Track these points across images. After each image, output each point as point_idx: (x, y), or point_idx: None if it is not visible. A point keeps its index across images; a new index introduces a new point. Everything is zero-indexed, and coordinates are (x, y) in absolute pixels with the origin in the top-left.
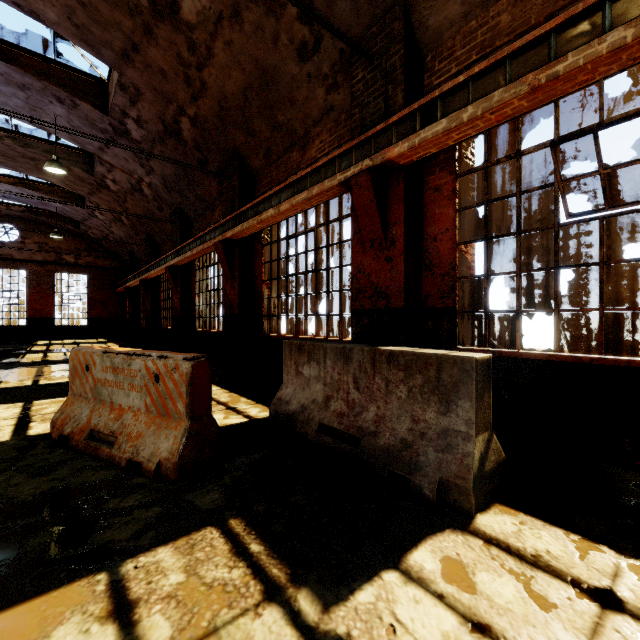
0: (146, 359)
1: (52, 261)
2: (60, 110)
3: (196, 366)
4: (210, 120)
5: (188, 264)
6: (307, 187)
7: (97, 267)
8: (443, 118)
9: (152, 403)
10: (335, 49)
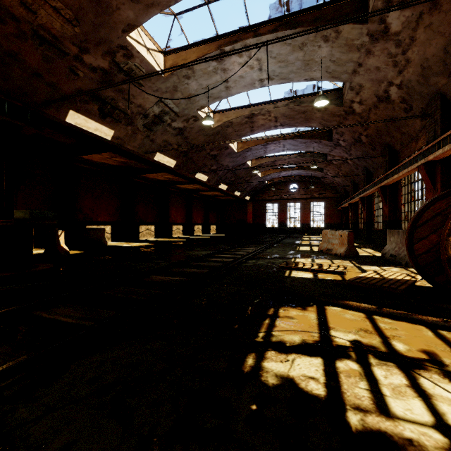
0: (339, 232)
1: (309, 197)
2: (315, 144)
3: (349, 233)
4: (373, 135)
5: (370, 195)
6: (408, 166)
7: (328, 197)
8: (442, 147)
9: (340, 242)
10: (419, 108)
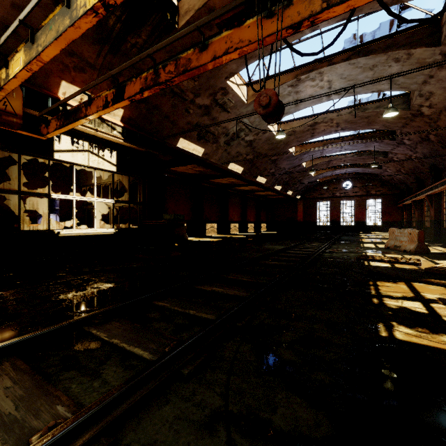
0: (407, 230)
1: (364, 194)
2: (376, 144)
3: (419, 231)
4: (443, 134)
5: (439, 192)
6: None
7: (386, 194)
8: None
9: (409, 239)
10: None
